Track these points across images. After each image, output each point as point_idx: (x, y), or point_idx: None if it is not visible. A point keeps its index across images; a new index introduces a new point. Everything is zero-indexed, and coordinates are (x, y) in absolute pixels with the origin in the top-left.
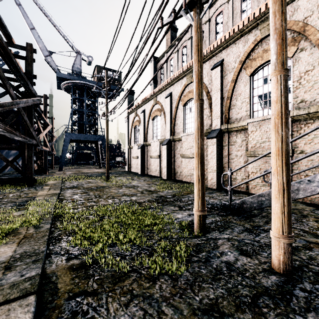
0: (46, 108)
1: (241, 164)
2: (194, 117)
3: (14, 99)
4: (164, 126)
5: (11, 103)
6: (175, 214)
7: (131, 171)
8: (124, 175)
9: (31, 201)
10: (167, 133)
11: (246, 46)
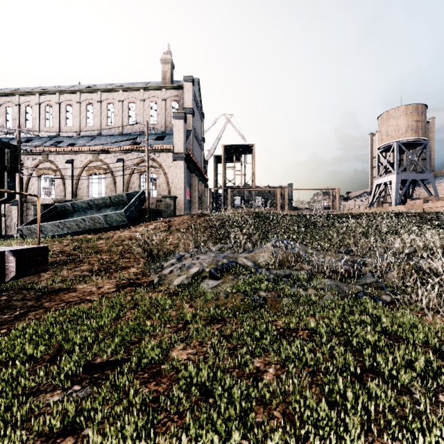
0: None
1: None
2: None
3: None
4: None
5: None
6: None
7: None
8: None
9: None
10: None
11: (36, 161)
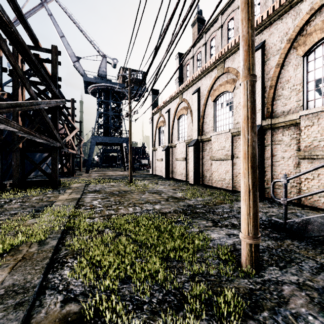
0: (73, 112)
1: (290, 168)
2: (226, 114)
3: (35, 100)
4: (191, 125)
5: (30, 103)
6: (209, 233)
7: (156, 174)
8: (148, 178)
9: (50, 206)
10: (194, 133)
11: (297, 19)
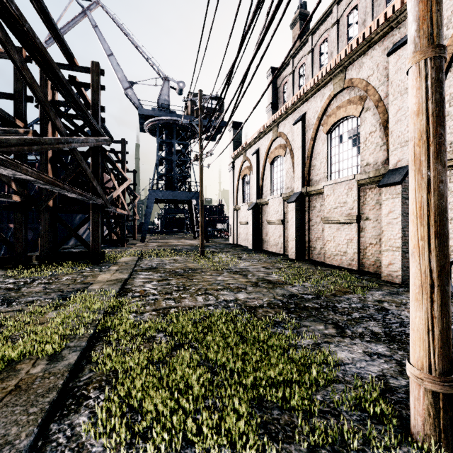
0: (123, 157)
1: None
2: (347, 152)
3: (64, 136)
4: (291, 171)
5: (56, 141)
6: (332, 348)
7: (238, 244)
8: (228, 250)
9: (84, 290)
10: (296, 183)
11: None
